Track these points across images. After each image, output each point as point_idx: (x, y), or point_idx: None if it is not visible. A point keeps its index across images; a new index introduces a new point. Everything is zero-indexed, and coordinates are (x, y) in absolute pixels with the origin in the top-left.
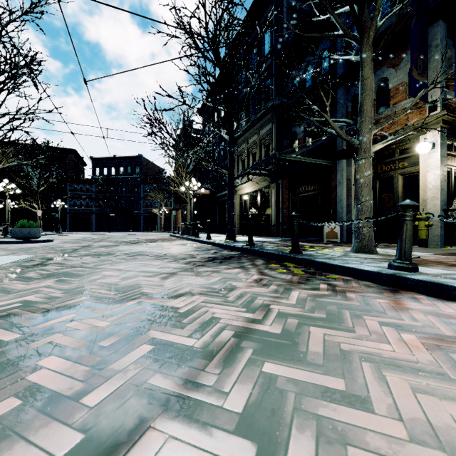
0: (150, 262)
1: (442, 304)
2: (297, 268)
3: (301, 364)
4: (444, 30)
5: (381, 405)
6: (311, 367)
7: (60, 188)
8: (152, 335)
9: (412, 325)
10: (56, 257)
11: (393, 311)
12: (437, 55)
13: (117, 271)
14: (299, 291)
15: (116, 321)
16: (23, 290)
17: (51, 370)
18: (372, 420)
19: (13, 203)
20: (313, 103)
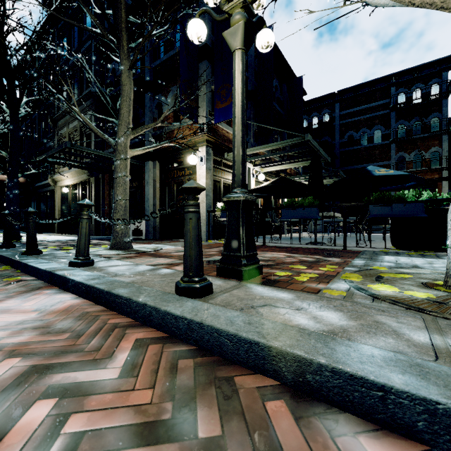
0: None
1: (45, 297)
2: (1, 272)
3: None
4: (209, 70)
5: None
6: None
7: None
8: None
9: None
10: None
11: None
12: (204, 87)
13: None
14: None
15: None
16: None
17: None
18: None
19: None
20: (58, 92)
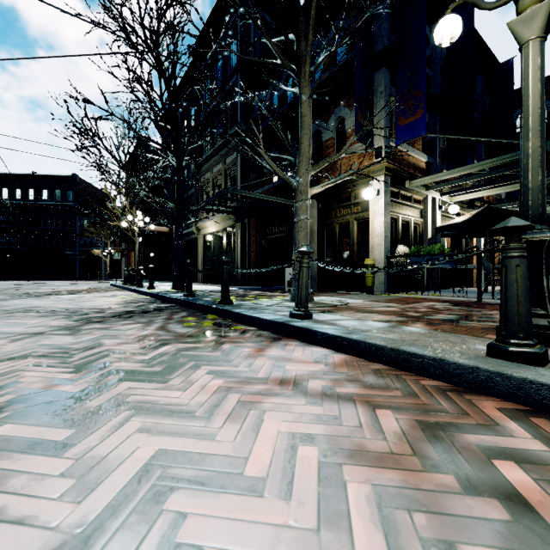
0: (26, 320)
1: (301, 349)
2: (214, 320)
3: (52, 421)
4: (388, 78)
5: (80, 449)
6: (60, 422)
7: None
8: None
9: (240, 371)
10: None
11: (244, 358)
12: (381, 101)
13: None
14: (175, 345)
15: None
16: None
17: None
18: (47, 463)
19: None
20: (246, 135)
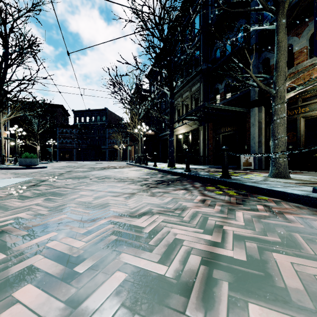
0: (115, 184)
1: None
2: (229, 190)
3: (289, 307)
4: None
5: None
6: (303, 312)
7: (53, 131)
8: (124, 260)
9: None
10: (47, 179)
11: None
12: None
13: (90, 191)
14: (241, 211)
15: (90, 241)
16: (18, 207)
17: (25, 306)
18: None
19: (21, 141)
20: (239, 62)
